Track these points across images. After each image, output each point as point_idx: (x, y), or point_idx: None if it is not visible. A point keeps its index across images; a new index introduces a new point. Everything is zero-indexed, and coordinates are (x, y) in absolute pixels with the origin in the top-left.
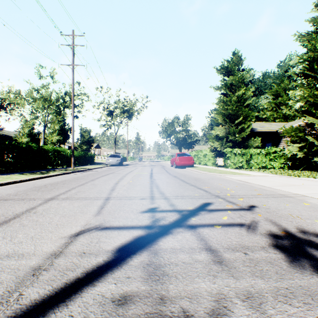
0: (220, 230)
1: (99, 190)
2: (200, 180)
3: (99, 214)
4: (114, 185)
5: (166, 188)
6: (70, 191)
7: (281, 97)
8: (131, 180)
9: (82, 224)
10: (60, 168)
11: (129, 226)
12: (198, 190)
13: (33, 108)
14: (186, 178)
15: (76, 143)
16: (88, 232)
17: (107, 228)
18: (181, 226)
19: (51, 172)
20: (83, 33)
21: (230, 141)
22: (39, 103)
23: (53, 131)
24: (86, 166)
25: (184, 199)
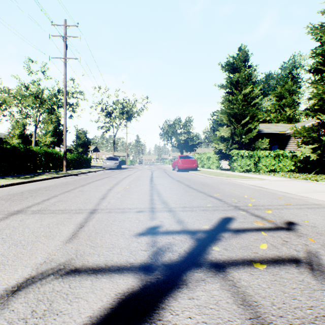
0: (268, 276)
1: (86, 198)
2: (208, 185)
3: (72, 240)
4: (106, 192)
5: (169, 196)
6: (49, 200)
7: (285, 99)
8: (128, 185)
9: (37, 261)
10: (51, 172)
11: (114, 267)
12: (209, 198)
13: (22, 106)
14: (191, 183)
15: (71, 145)
16: (39, 283)
17: (75, 272)
18: (200, 265)
19: (38, 176)
20: (77, 23)
21: (236, 142)
22: (31, 101)
23: (47, 133)
24: (81, 169)
25: (195, 212)
